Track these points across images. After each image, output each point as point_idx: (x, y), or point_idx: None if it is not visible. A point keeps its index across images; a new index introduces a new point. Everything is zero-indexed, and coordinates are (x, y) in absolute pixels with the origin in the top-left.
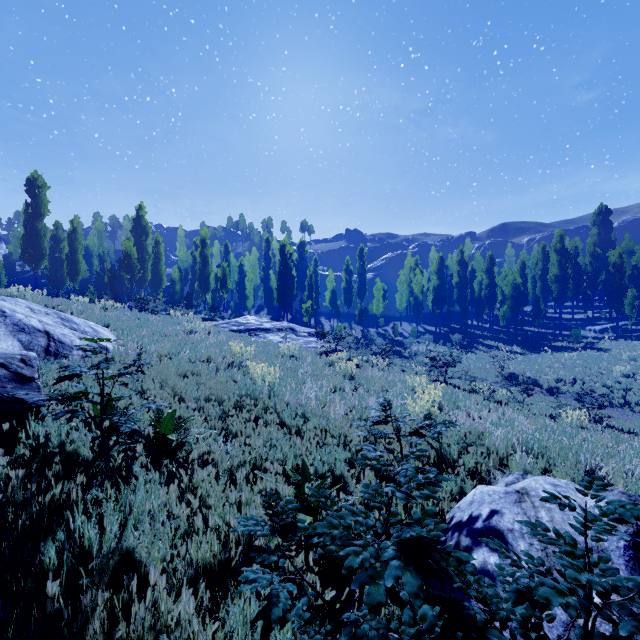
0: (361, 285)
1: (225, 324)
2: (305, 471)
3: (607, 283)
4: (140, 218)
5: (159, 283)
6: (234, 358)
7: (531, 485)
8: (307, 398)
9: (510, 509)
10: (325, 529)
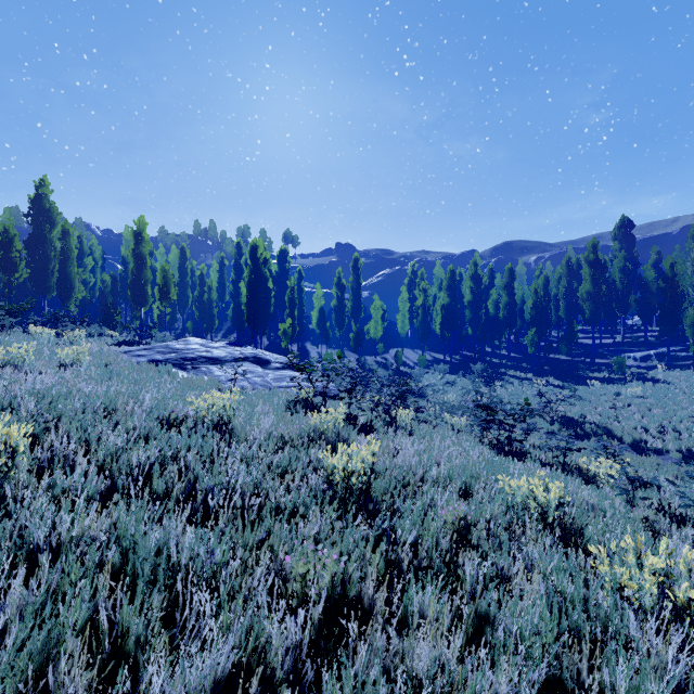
0: (356, 303)
1: (145, 350)
2: None
3: (642, 302)
4: (41, 197)
5: (68, 291)
6: None
7: None
8: None
9: None
10: None
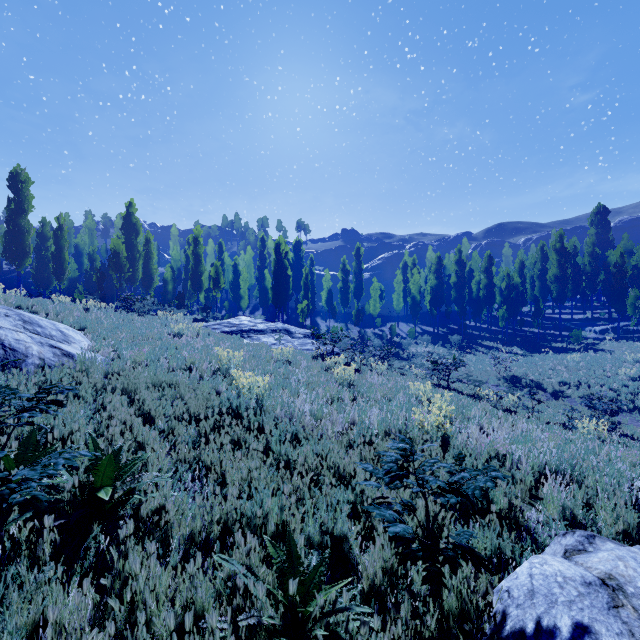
0: (358, 285)
1: (217, 325)
2: (292, 551)
3: (607, 283)
4: (130, 215)
5: (150, 282)
6: (220, 364)
7: (620, 570)
8: (300, 413)
9: (606, 624)
10: None
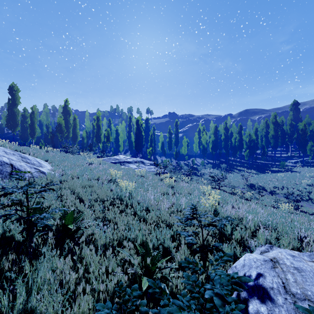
0: (176, 140)
1: (108, 159)
2: (147, 248)
3: (298, 139)
4: (66, 106)
5: (76, 138)
6: (111, 177)
7: (279, 256)
8: (149, 199)
9: (269, 273)
10: None
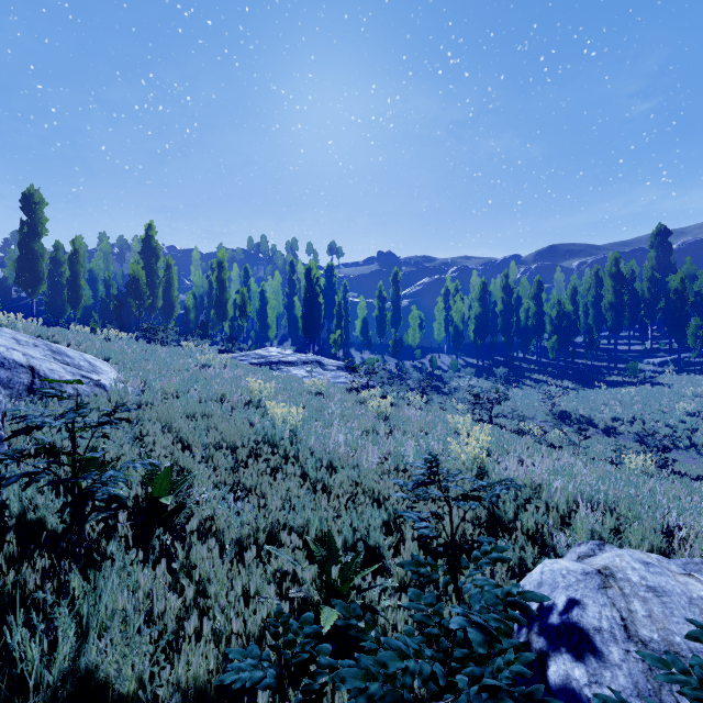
0: (395, 313)
1: (244, 356)
2: (331, 546)
3: (667, 311)
4: (150, 238)
5: (171, 311)
6: (252, 396)
7: (616, 563)
8: (335, 444)
9: (593, 598)
10: (358, 682)
